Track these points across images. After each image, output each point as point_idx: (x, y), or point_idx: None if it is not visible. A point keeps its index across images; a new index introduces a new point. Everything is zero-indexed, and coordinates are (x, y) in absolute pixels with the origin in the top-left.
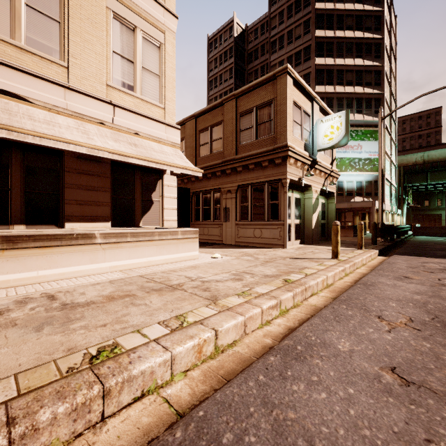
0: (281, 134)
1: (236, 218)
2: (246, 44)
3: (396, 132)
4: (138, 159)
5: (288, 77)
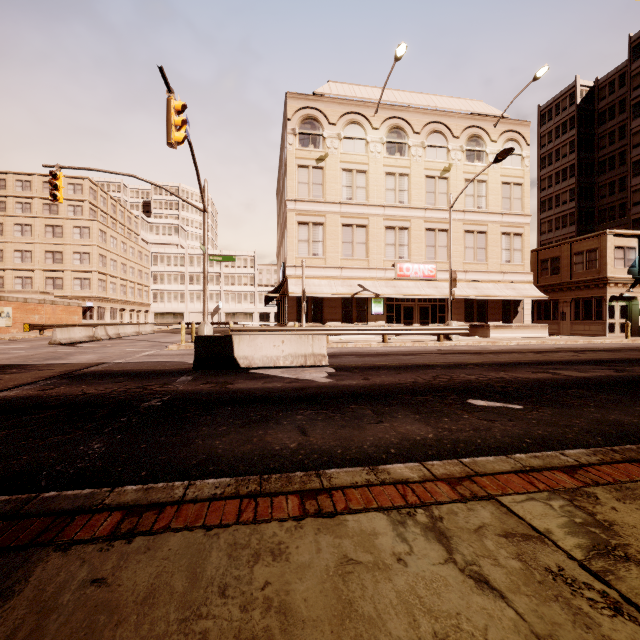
0: (603, 270)
1: (571, 319)
2: (595, 103)
3: None
4: (519, 297)
5: (608, 236)
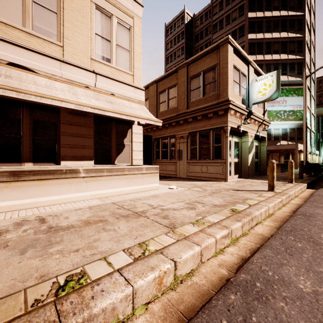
0: (223, 91)
1: (187, 157)
2: (194, 28)
3: (314, 89)
4: (113, 113)
5: (229, 46)
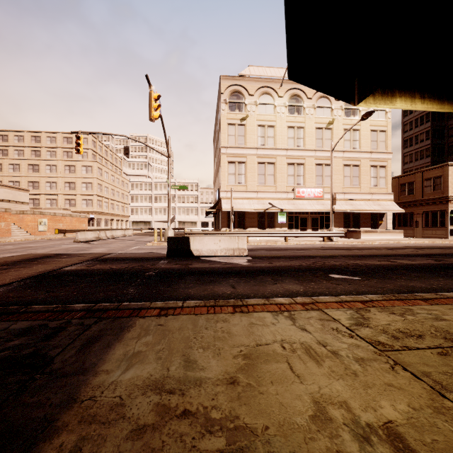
0: (445, 191)
1: (422, 226)
2: None
3: None
4: (383, 211)
5: (449, 167)
